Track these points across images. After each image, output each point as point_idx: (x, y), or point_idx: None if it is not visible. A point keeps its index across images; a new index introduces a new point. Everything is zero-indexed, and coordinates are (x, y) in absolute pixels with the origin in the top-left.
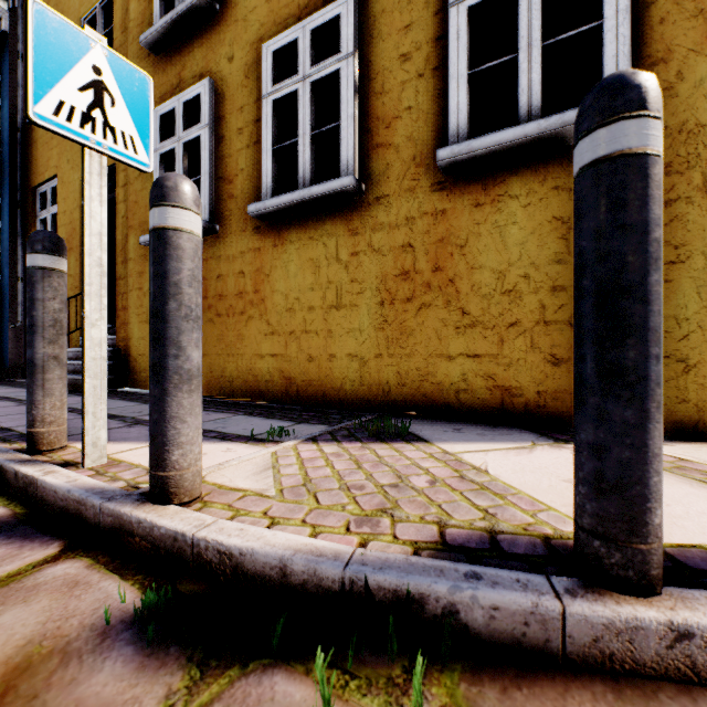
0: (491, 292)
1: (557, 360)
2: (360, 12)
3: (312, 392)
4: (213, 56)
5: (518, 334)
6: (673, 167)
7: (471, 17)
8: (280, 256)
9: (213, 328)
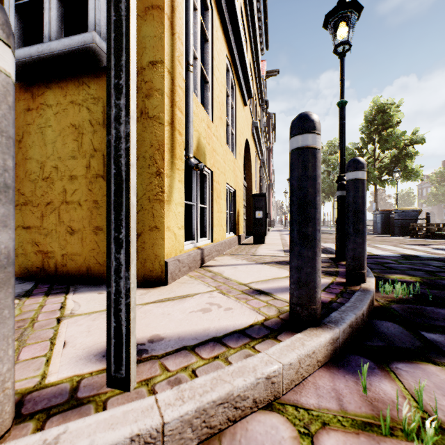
0: (37, 178)
1: (73, 231)
2: None
3: None
4: None
5: (52, 211)
6: None
7: None
8: None
9: None
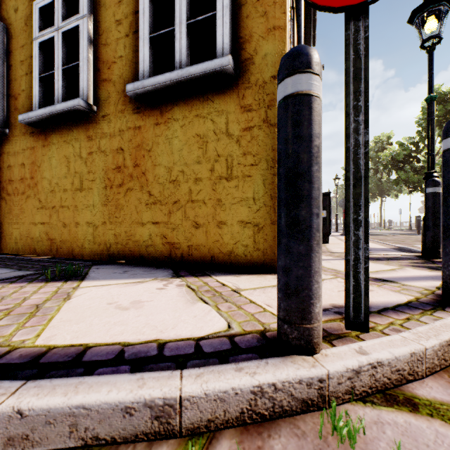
0: (164, 181)
1: (198, 225)
2: None
3: (65, 249)
4: (5, 7)
5: (178, 208)
6: (252, 106)
7: (154, 0)
8: (46, 153)
9: (5, 204)
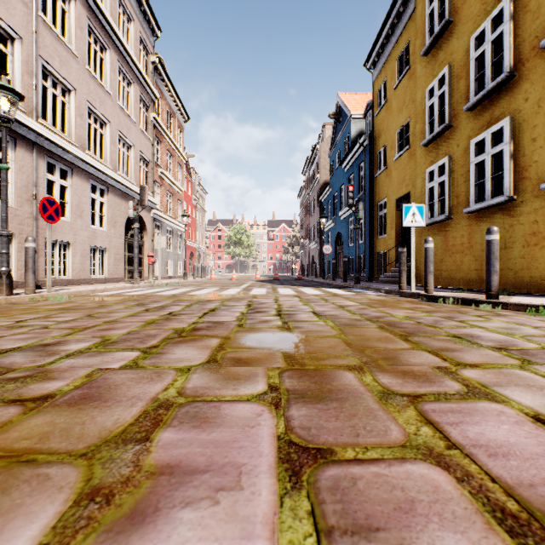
0: None
1: None
2: (513, 122)
3: None
4: (450, 145)
5: None
6: None
7: None
8: (478, 228)
9: (450, 259)
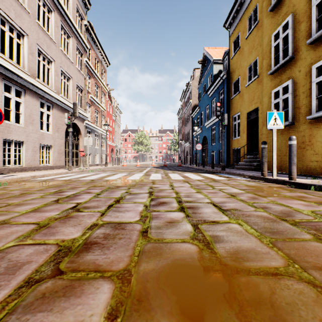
0: None
1: None
2: None
3: None
4: (292, 71)
5: None
6: None
7: None
8: (318, 130)
9: None
